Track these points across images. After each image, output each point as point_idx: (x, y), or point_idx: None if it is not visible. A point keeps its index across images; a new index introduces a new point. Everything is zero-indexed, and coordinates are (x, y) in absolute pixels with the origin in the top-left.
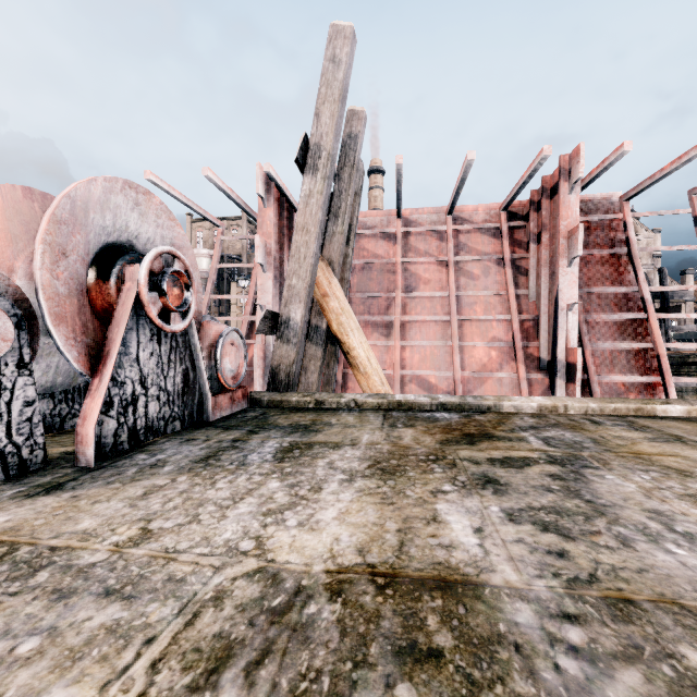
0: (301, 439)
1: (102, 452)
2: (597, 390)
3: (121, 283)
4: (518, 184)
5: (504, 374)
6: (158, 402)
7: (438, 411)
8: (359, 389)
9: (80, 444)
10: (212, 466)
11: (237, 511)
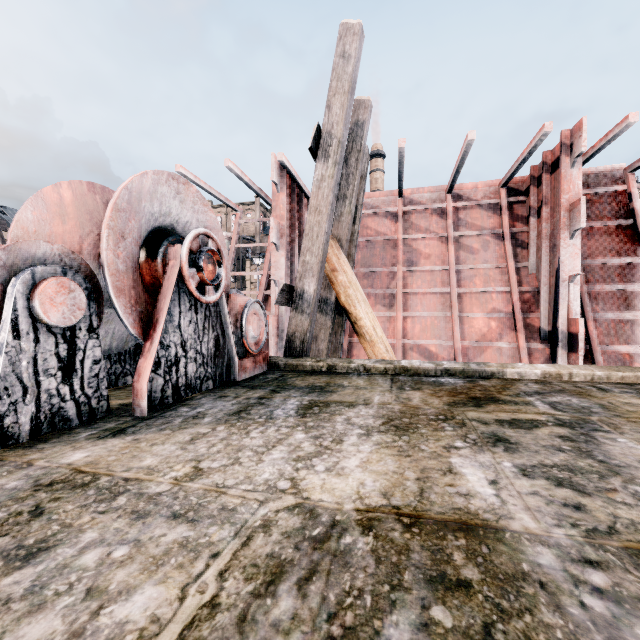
0: (318, 398)
1: (153, 404)
2: (600, 360)
3: (166, 261)
4: (518, 161)
5: (504, 343)
6: (195, 363)
7: (442, 376)
8: (364, 356)
9: (135, 397)
10: (245, 419)
11: (271, 456)
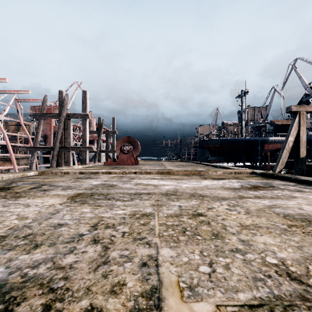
0: None
1: None
2: None
3: None
4: None
5: None
6: None
7: None
8: None
9: None
10: None
11: (19, 210)
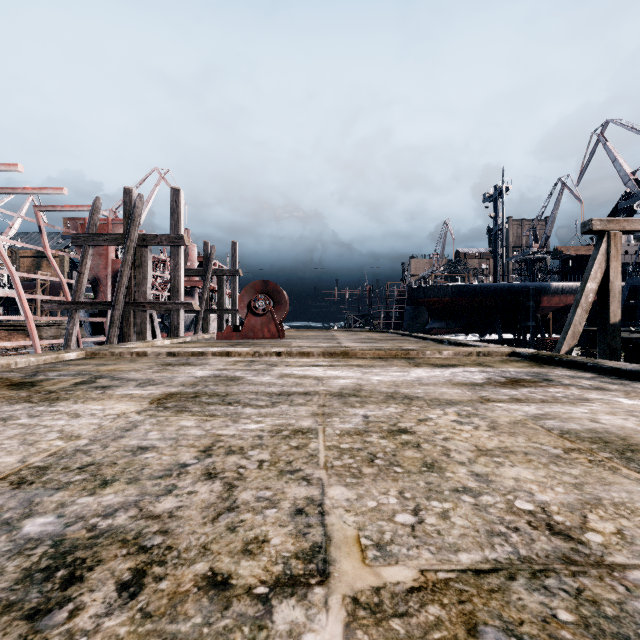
0: None
1: None
2: None
3: None
4: None
5: None
6: None
7: None
8: None
9: None
10: None
11: (61, 423)
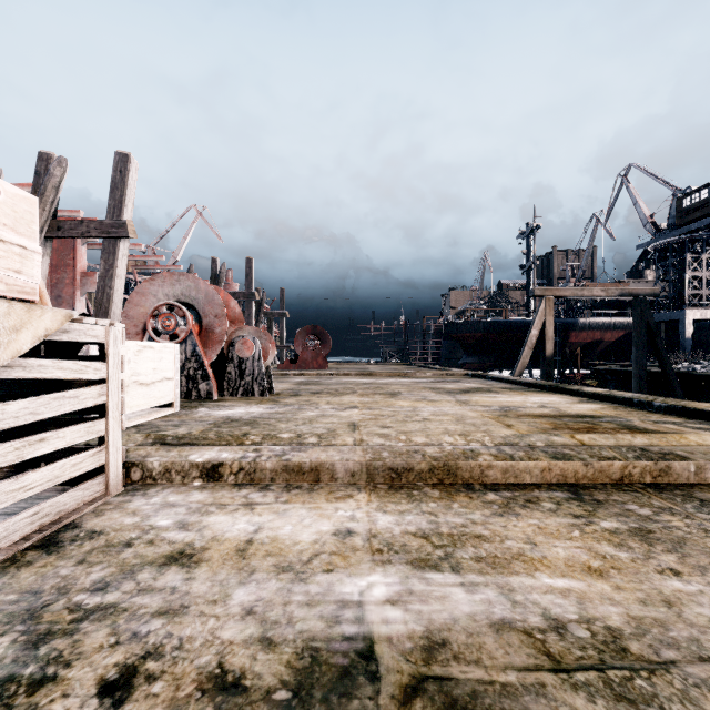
0: None
1: None
2: None
3: None
4: None
5: None
6: None
7: None
8: None
9: None
10: None
11: (275, 387)
